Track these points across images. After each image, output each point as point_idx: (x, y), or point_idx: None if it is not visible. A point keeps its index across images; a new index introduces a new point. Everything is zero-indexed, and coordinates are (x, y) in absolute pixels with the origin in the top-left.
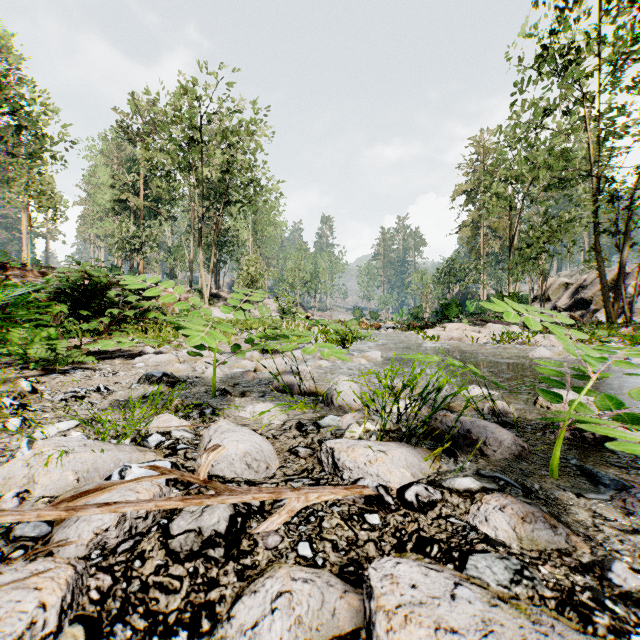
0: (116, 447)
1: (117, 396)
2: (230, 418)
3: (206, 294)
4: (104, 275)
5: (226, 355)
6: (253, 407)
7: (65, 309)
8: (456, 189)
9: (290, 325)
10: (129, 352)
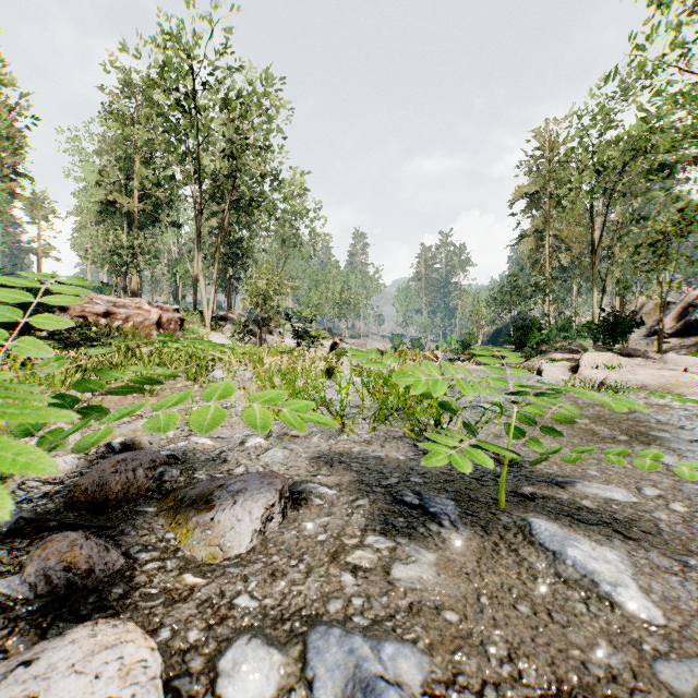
0: None
1: None
2: None
3: (207, 316)
4: None
5: None
6: None
7: None
8: (516, 191)
9: (300, 357)
10: None
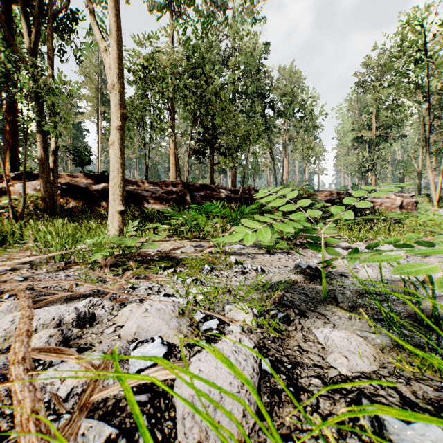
0: (170, 319)
1: (265, 277)
2: (300, 332)
3: (433, 197)
4: (305, 190)
5: (413, 257)
6: (329, 331)
7: (280, 214)
8: None
9: None
10: (330, 245)
